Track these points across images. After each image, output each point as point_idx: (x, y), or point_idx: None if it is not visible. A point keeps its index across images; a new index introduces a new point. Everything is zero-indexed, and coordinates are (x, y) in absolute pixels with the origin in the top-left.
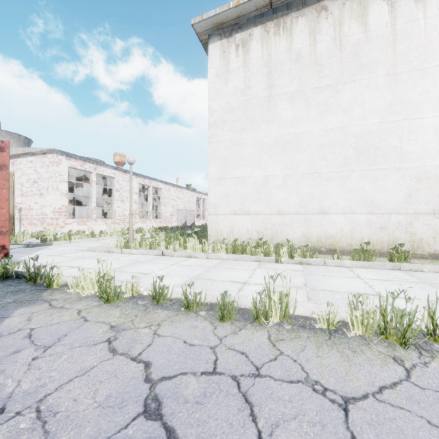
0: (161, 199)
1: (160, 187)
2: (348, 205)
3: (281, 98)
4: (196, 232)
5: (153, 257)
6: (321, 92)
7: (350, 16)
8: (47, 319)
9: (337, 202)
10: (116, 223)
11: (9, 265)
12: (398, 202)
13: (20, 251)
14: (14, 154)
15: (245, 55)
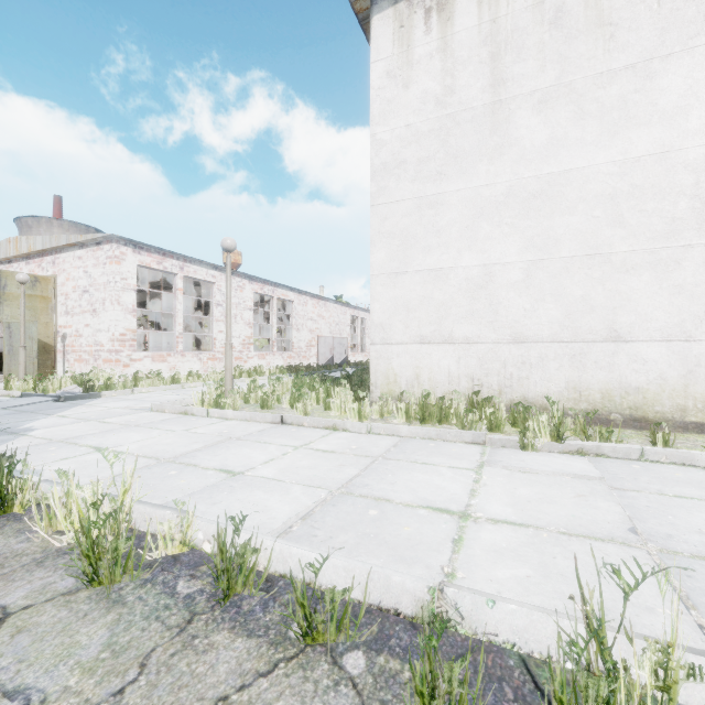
0: (292, 318)
1: (290, 299)
2: (677, 322)
3: (520, 104)
4: (349, 377)
5: (263, 427)
6: (611, 82)
7: None
8: None
9: (650, 316)
10: (216, 358)
11: None
12: None
13: (39, 409)
14: (55, 247)
15: (445, 26)
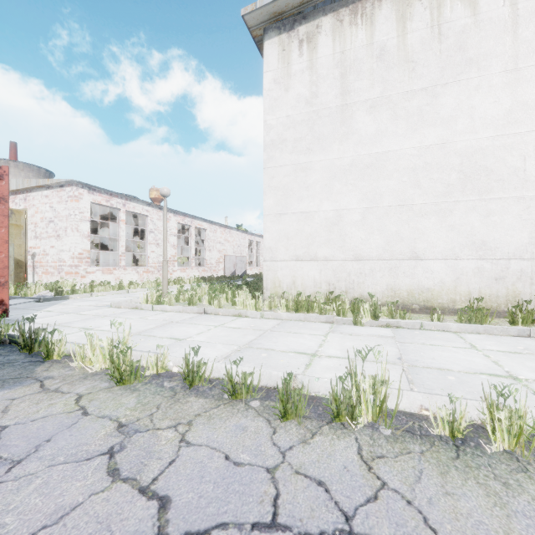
0: (205, 242)
1: (204, 228)
2: (450, 248)
3: (359, 107)
4: (248, 284)
5: (192, 316)
6: (413, 97)
7: None
8: (31, 410)
9: (435, 244)
10: (149, 271)
11: (1, 326)
12: (520, 244)
13: (27, 307)
14: (27, 188)
15: (312, 53)
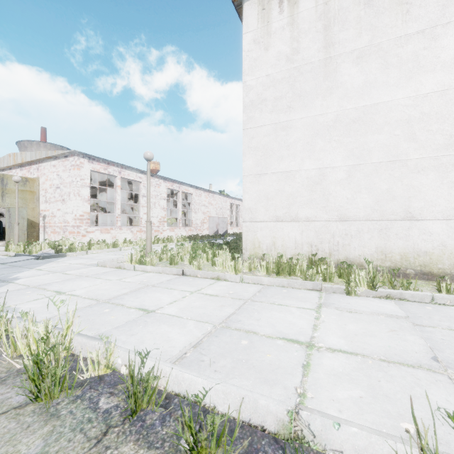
0: (191, 205)
1: (190, 192)
2: (453, 206)
3: (344, 59)
4: (228, 243)
5: (170, 278)
6: (407, 42)
7: None
8: None
9: (435, 203)
10: (142, 231)
11: None
12: None
13: (25, 264)
14: (38, 159)
15: (292, 8)
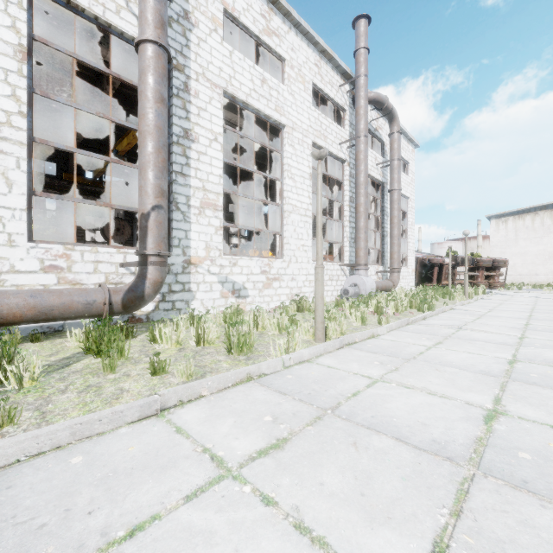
0: None
1: None
2: (546, 272)
3: (520, 239)
4: None
5: None
6: (535, 238)
7: (546, 217)
8: None
9: (542, 272)
10: None
11: None
12: None
13: None
14: None
15: (506, 225)
